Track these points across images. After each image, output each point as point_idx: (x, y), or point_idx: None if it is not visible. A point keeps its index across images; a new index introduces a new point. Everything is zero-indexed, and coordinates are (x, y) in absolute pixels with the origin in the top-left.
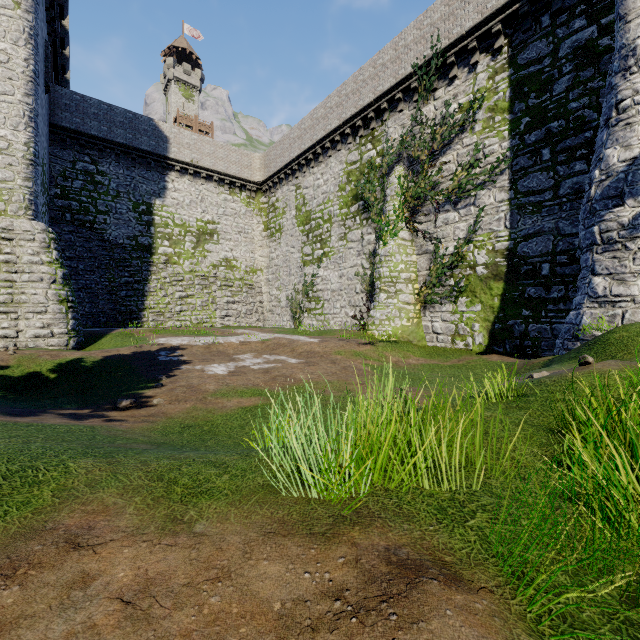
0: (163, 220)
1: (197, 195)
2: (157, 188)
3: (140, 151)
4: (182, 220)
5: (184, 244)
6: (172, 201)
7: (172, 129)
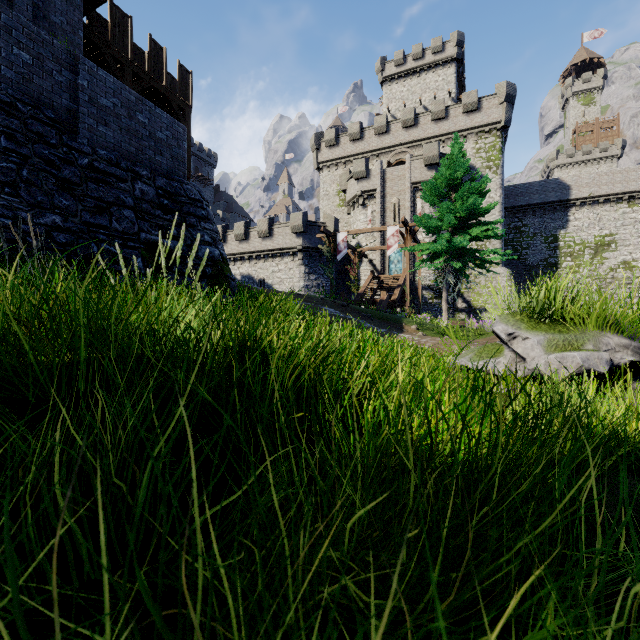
0: (565, 243)
1: (594, 218)
2: (561, 223)
3: (549, 203)
4: (581, 240)
5: (583, 257)
6: (573, 228)
7: (573, 178)
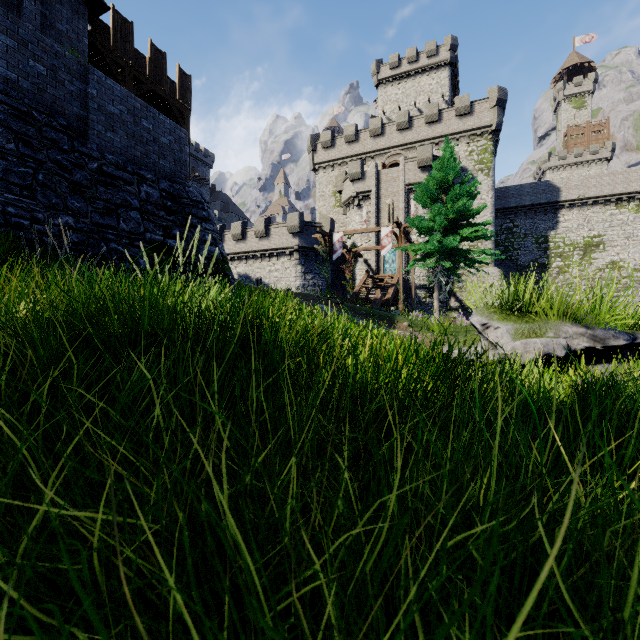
0: (555, 244)
1: (583, 219)
2: (551, 224)
3: (539, 205)
4: (570, 241)
5: (572, 257)
6: (562, 229)
7: (562, 181)
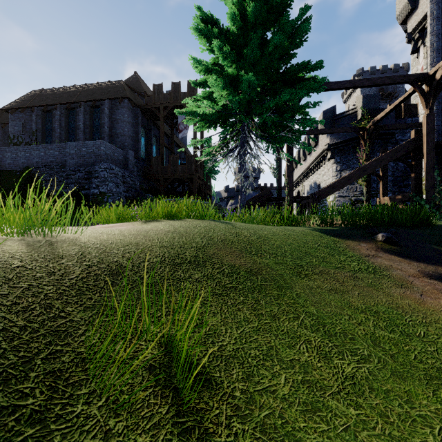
0: None
1: None
2: None
3: None
4: None
5: None
6: None
7: None
